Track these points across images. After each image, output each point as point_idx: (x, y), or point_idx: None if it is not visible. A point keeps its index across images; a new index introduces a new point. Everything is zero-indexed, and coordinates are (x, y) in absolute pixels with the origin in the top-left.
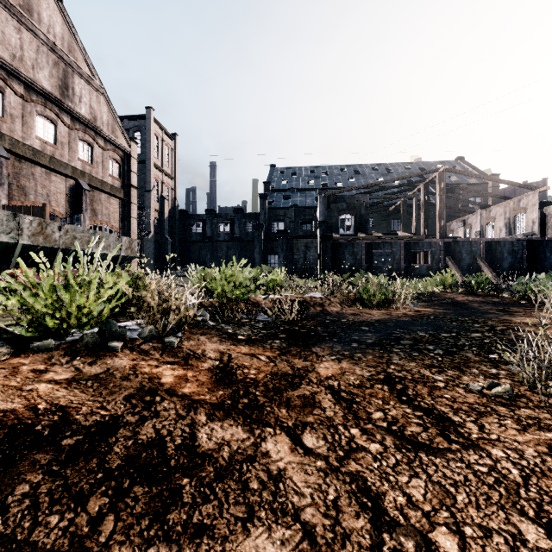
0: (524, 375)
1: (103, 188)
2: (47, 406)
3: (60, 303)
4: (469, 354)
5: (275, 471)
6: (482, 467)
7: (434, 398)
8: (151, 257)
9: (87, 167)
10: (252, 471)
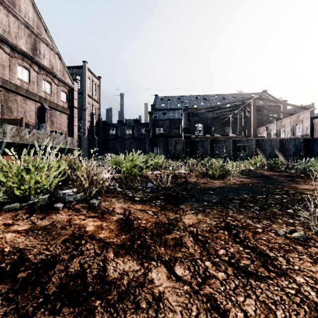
0: (314, 226)
1: (57, 108)
2: (10, 249)
3: (24, 179)
4: (275, 210)
5: (157, 293)
6: (291, 289)
7: (256, 239)
8: (86, 148)
9: (48, 96)
10: (142, 294)
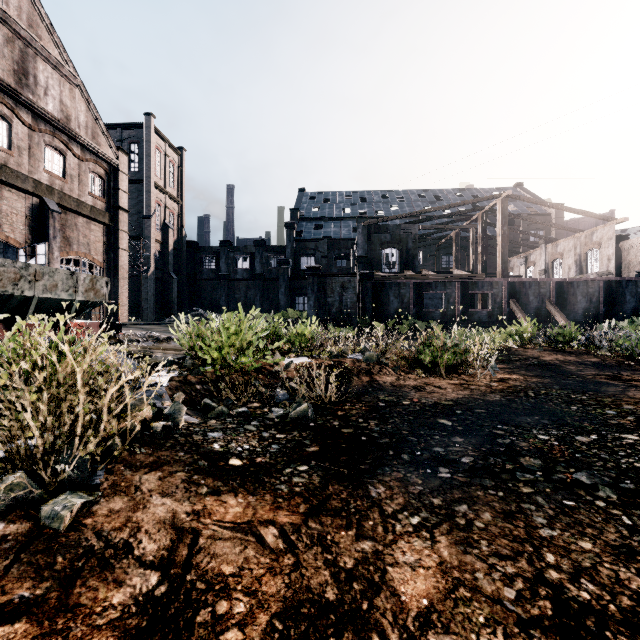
0: None
1: (79, 210)
2: None
3: None
4: None
5: None
6: None
7: None
8: (151, 298)
9: (57, 182)
10: None
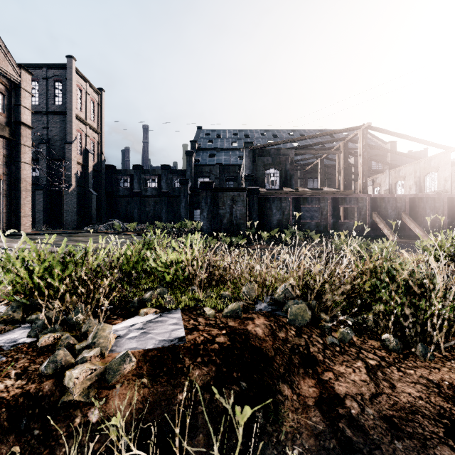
0: None
1: None
2: None
3: None
4: None
5: None
6: None
7: None
8: (72, 211)
9: None
10: None
